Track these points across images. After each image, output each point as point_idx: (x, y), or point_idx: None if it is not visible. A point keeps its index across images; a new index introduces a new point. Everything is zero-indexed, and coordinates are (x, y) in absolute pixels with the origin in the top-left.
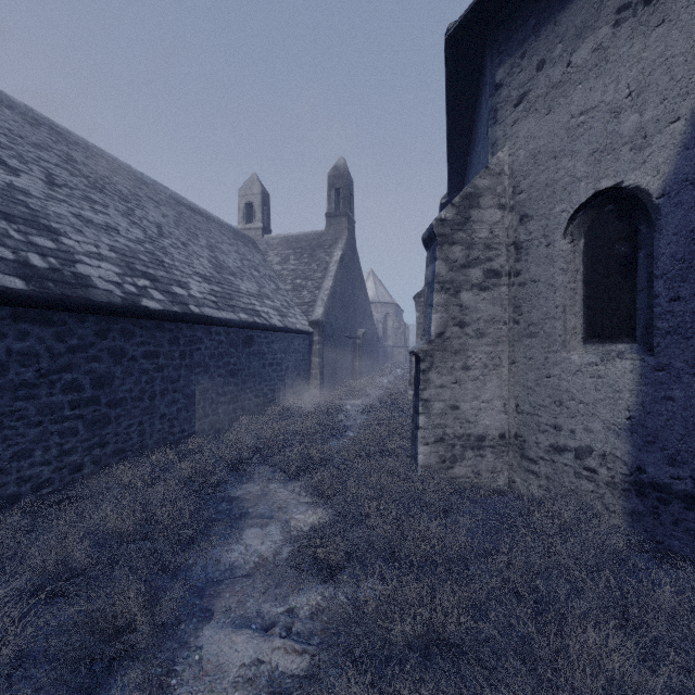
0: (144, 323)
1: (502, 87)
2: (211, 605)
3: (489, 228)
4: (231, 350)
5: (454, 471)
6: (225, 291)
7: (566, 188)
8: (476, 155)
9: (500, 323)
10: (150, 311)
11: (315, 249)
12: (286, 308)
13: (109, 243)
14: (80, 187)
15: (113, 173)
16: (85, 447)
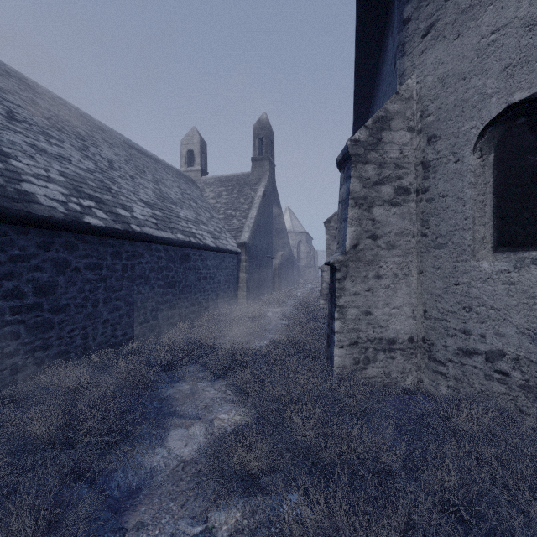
0: (88, 238)
1: (410, 21)
2: (124, 522)
3: (399, 149)
4: (170, 265)
5: (367, 372)
6: (165, 216)
7: (476, 105)
8: (380, 95)
9: (409, 235)
10: (92, 227)
11: (243, 186)
12: (218, 233)
13: (59, 169)
14: (40, 124)
15: (74, 119)
16: (27, 350)
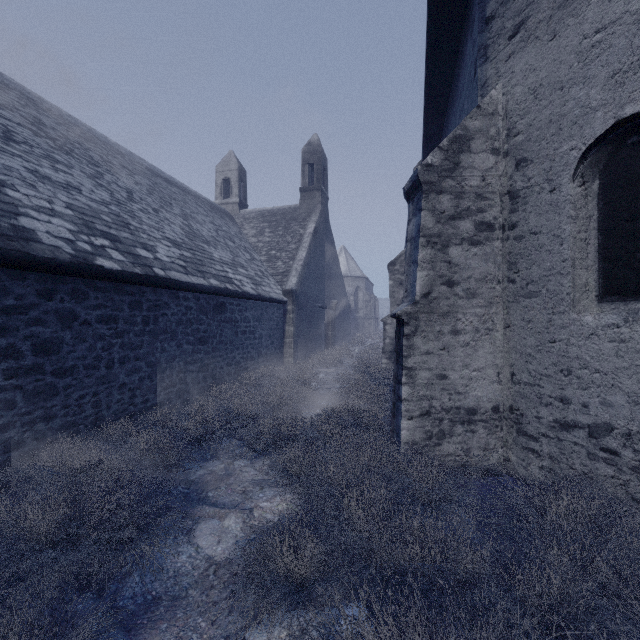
0: (100, 284)
1: (493, 20)
2: None
3: (480, 175)
4: (201, 316)
5: (442, 449)
6: (196, 257)
7: (576, 121)
8: (456, 111)
9: (493, 281)
10: (105, 270)
11: (289, 222)
12: (260, 278)
13: (66, 201)
14: (43, 146)
15: (86, 140)
16: (24, 422)
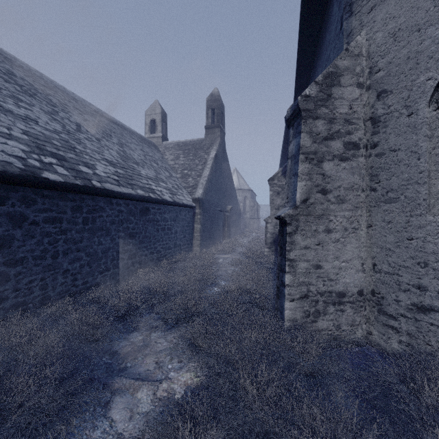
0: (47, 192)
1: None
2: None
3: (348, 104)
4: (130, 217)
5: (317, 325)
6: (127, 173)
7: (432, 56)
8: (322, 62)
9: (358, 190)
10: (50, 182)
11: (197, 150)
12: (176, 189)
13: (23, 128)
14: (11, 89)
15: (48, 89)
16: None
